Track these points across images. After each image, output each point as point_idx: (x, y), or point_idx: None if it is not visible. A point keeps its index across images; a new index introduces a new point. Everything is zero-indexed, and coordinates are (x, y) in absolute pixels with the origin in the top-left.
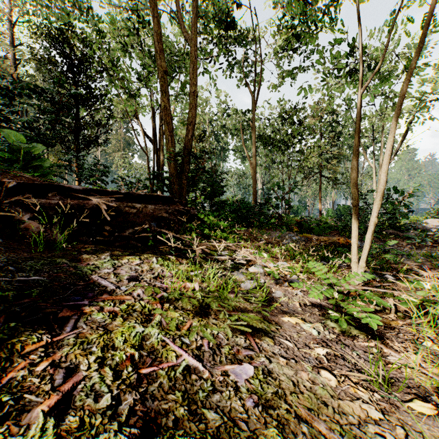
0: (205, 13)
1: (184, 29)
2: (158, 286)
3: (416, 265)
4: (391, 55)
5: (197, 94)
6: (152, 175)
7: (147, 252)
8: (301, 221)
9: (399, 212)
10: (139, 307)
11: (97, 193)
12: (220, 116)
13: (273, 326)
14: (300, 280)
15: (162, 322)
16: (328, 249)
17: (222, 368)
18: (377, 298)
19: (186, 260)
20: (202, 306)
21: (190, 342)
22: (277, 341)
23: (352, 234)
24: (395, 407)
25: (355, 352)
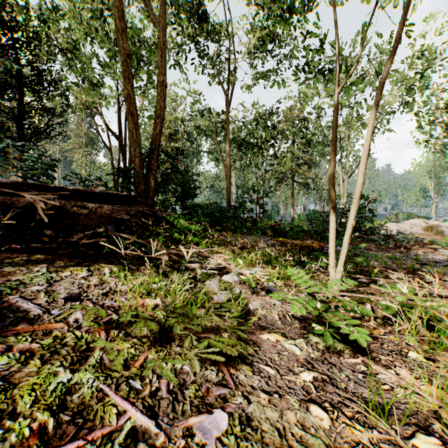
0: (177, 4)
1: (152, 13)
2: (108, 305)
3: (384, 267)
4: (356, 68)
5: (166, 84)
6: (113, 172)
7: (100, 261)
8: (275, 225)
9: (365, 216)
10: (72, 340)
11: (34, 188)
12: (193, 116)
13: (251, 347)
14: (277, 287)
15: (103, 359)
16: (302, 253)
17: (185, 422)
18: (362, 307)
19: (150, 270)
20: (164, 329)
21: (141, 386)
22: (256, 368)
23: (330, 237)
24: (399, 447)
25: (343, 372)
